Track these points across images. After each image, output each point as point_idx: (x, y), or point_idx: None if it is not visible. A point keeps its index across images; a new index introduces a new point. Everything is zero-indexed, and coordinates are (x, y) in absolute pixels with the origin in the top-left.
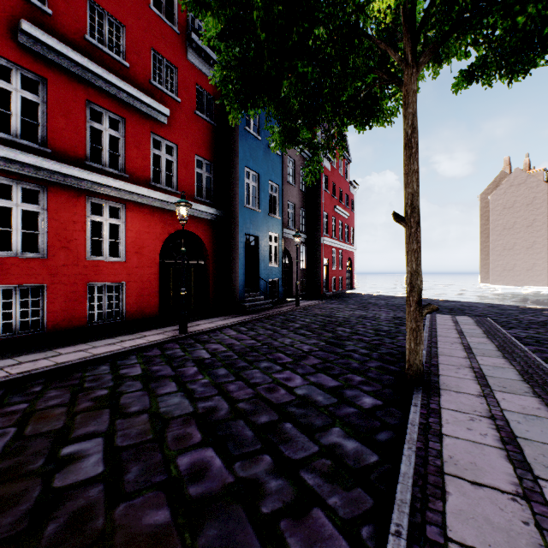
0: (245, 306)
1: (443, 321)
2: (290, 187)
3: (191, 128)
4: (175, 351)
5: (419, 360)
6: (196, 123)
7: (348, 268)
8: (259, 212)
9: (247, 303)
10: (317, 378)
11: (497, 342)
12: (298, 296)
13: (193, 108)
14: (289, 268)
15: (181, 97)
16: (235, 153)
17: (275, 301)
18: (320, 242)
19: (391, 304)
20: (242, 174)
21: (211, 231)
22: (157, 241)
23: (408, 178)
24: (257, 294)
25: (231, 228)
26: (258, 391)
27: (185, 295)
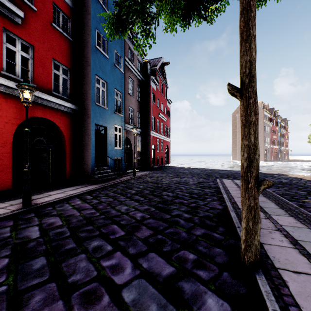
0: (95, 178)
1: (229, 184)
2: (130, 98)
3: (48, 36)
4: (2, 231)
5: (257, 241)
6: (53, 33)
7: (166, 151)
8: (107, 110)
9: (96, 175)
10: (149, 262)
11: (273, 200)
12: (135, 169)
13: (50, 20)
14: (130, 150)
15: (37, 7)
16: (87, 63)
17: (119, 173)
18: (150, 134)
19: (193, 173)
20: (93, 79)
21: (68, 121)
22: (10, 124)
23: (246, 45)
24: (105, 168)
25: (84, 119)
26: (70, 306)
27: (28, 171)
